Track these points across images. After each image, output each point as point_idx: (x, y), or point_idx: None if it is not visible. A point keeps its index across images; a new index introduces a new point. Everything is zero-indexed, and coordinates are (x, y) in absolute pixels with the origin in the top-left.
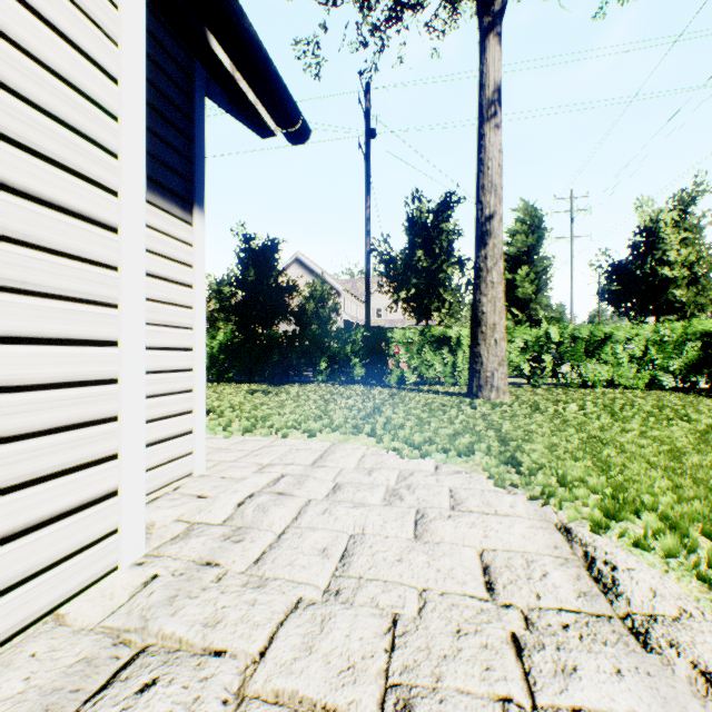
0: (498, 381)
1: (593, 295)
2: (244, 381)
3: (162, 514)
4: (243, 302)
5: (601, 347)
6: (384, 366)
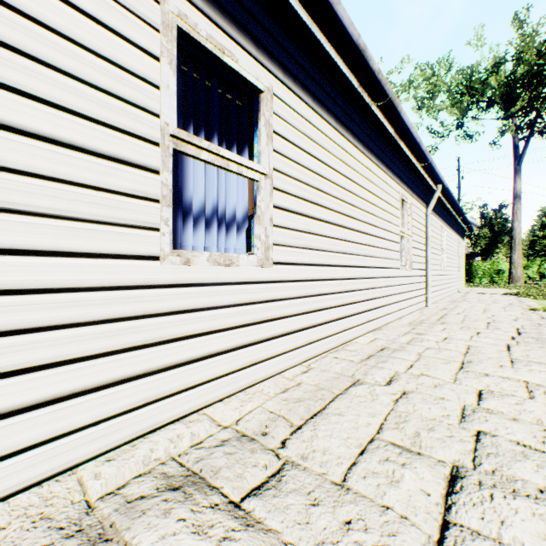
0: (518, 280)
1: None
2: None
3: None
4: None
5: None
6: (471, 276)
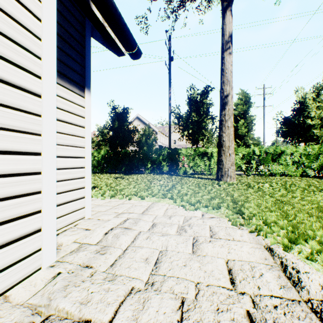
0: (231, 173)
1: (273, 133)
2: (113, 172)
3: (67, 238)
4: (112, 136)
5: (279, 157)
6: (177, 166)
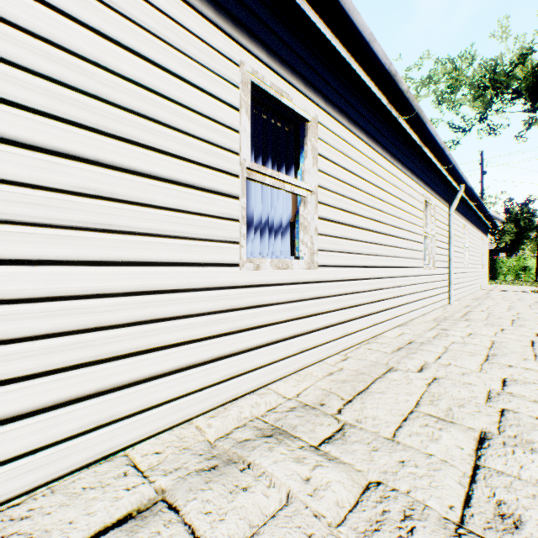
0: None
1: None
2: None
3: None
4: None
5: None
6: (495, 273)
